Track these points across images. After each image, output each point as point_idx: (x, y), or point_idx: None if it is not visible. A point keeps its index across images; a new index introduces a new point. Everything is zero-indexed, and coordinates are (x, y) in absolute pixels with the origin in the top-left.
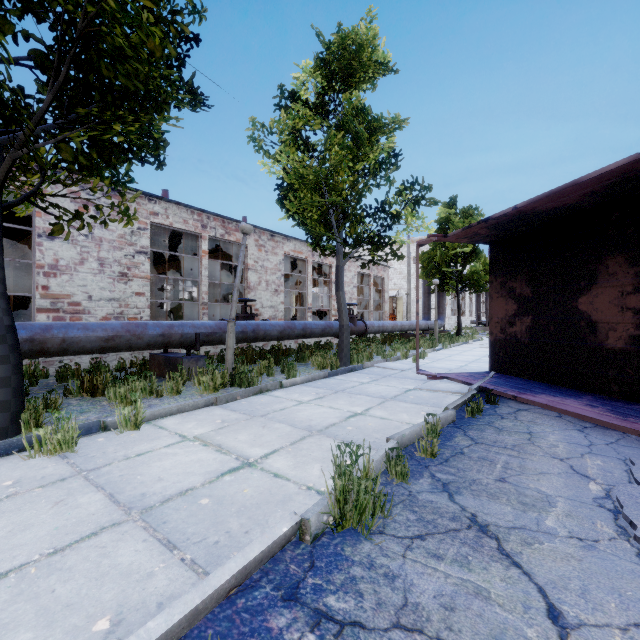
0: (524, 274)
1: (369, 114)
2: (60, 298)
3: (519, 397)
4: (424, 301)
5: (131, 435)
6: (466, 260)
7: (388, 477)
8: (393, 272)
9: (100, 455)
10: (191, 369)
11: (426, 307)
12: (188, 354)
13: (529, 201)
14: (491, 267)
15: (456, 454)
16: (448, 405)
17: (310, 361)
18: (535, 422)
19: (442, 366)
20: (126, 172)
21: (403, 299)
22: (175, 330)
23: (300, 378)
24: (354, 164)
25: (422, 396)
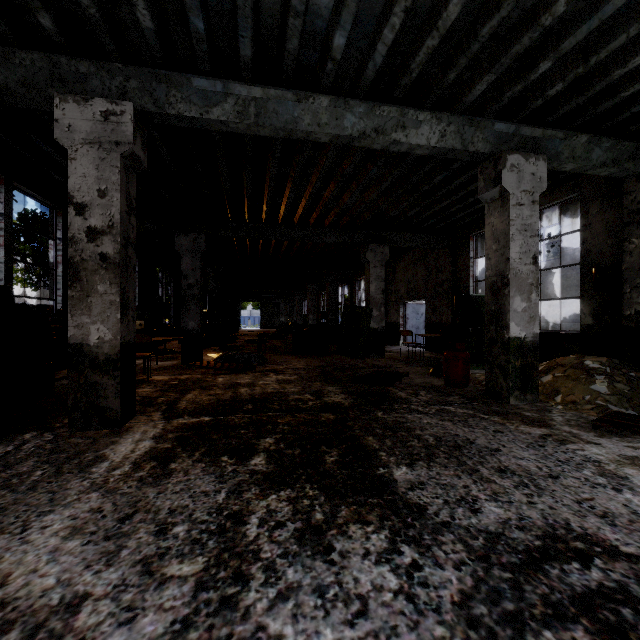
0: None
1: None
2: None
3: None
4: None
5: None
6: None
7: None
8: None
9: None
10: None
11: None
12: None
13: None
14: None
15: None
16: None
17: None
18: None
19: None
20: None
21: None
22: None
23: None
24: None
25: None
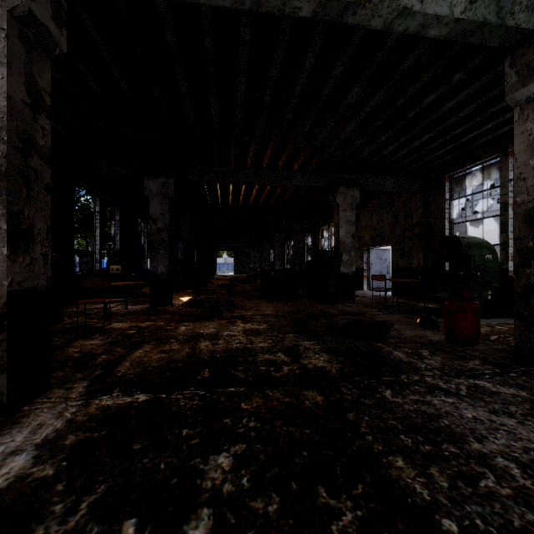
0: None
1: None
2: None
3: None
4: None
5: None
6: None
7: None
8: None
9: None
10: None
11: None
12: None
13: None
14: None
15: None
16: None
17: None
18: None
19: None
20: None
21: None
22: None
23: None
24: None
25: None
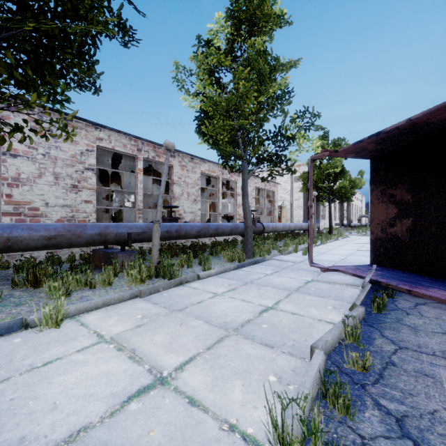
0: (404, 183)
1: (270, 55)
2: (21, 204)
3: (414, 291)
4: (304, 209)
5: (50, 334)
6: (336, 178)
7: (325, 406)
8: (279, 188)
9: (5, 364)
10: (124, 262)
11: (305, 213)
12: (122, 250)
13: (425, 112)
14: (372, 178)
15: (387, 365)
16: (355, 301)
17: (221, 254)
18: (443, 319)
19: (327, 259)
20: (62, 91)
21: (286, 208)
22: (110, 230)
23: (214, 270)
24: (257, 98)
25: (322, 288)
